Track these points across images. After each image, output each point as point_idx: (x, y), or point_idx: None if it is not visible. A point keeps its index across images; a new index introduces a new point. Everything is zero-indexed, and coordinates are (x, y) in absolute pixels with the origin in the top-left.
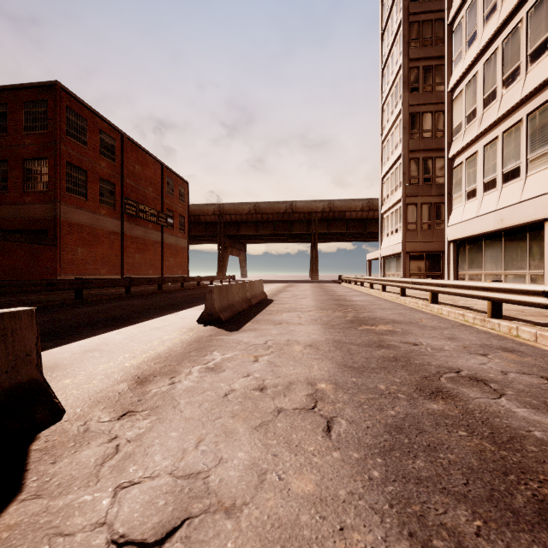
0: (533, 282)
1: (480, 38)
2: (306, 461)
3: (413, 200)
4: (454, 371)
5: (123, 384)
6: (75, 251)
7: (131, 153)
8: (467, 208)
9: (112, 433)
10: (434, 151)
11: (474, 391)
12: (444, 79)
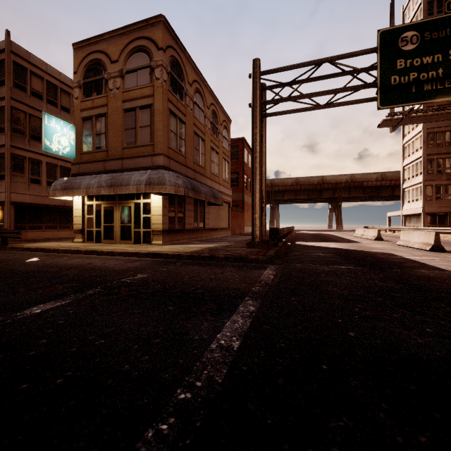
0: None
1: None
2: None
3: (429, 183)
4: None
5: None
6: (245, 214)
7: None
8: None
9: None
10: (444, 154)
11: None
12: None
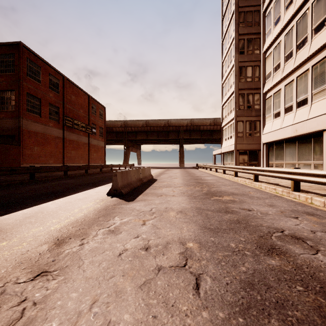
0: (315, 168)
1: (283, 20)
2: (180, 323)
3: (241, 119)
4: (279, 231)
5: (45, 246)
6: (33, 149)
7: (69, 88)
8: (274, 123)
9: (23, 295)
10: (253, 90)
11: (298, 248)
12: (259, 46)
